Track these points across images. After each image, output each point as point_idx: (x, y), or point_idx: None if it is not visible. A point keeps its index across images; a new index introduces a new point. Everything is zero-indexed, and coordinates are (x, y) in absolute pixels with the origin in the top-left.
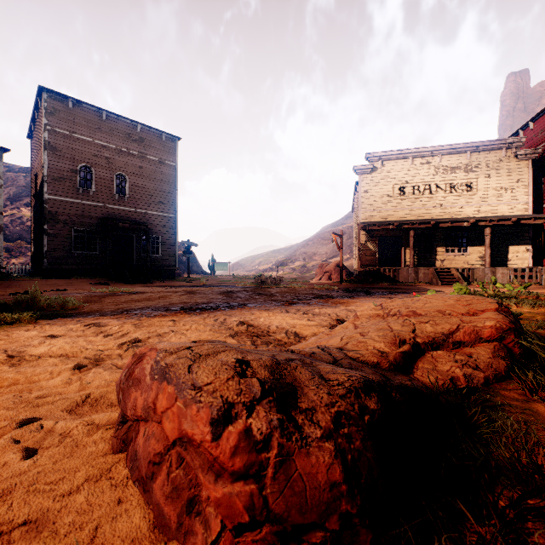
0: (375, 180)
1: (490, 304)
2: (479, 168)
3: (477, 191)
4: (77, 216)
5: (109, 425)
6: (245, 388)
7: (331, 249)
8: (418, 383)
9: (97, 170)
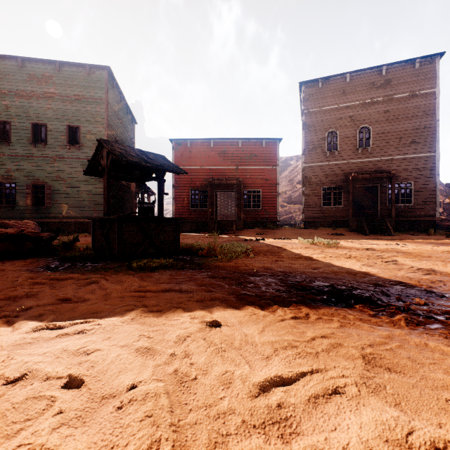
0: None
1: None
2: None
3: None
4: (324, 176)
5: None
6: None
7: None
8: None
9: (341, 131)
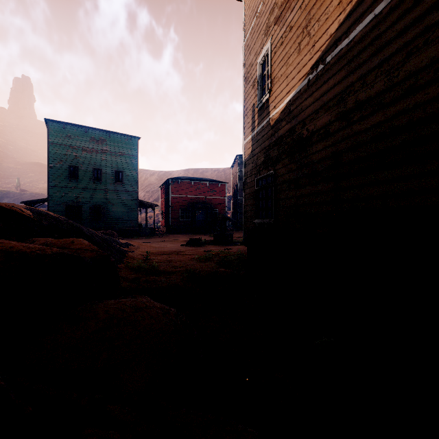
0: None
1: None
2: None
3: None
4: None
5: None
6: None
7: None
8: None
9: None
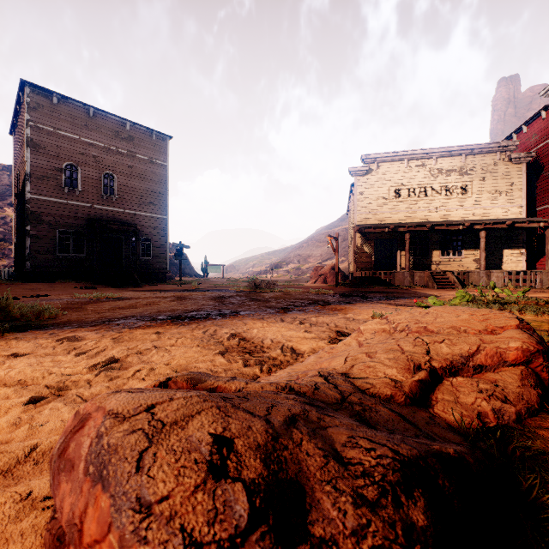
0: (370, 182)
1: (509, 319)
2: (474, 171)
3: (472, 194)
4: (62, 217)
5: (51, 497)
6: (223, 508)
7: (326, 251)
8: (441, 423)
9: (84, 169)
